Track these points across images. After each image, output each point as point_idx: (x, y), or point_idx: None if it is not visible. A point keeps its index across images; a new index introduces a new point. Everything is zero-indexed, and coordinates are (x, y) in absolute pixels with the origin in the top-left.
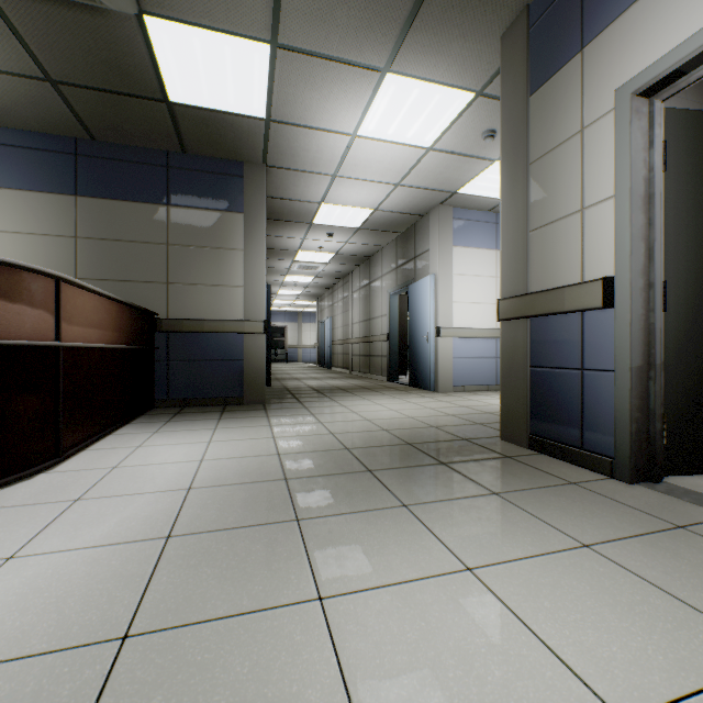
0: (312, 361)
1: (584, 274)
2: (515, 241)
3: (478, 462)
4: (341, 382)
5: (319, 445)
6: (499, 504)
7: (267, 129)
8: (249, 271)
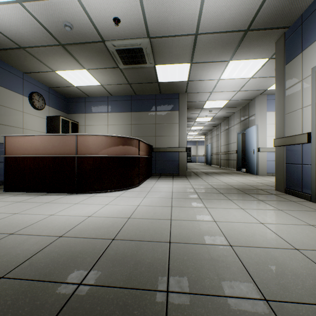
0: (202, 162)
1: (302, 130)
2: (280, 117)
3: (260, 194)
4: (214, 170)
5: (205, 187)
6: (259, 202)
7: (187, 83)
8: (181, 130)
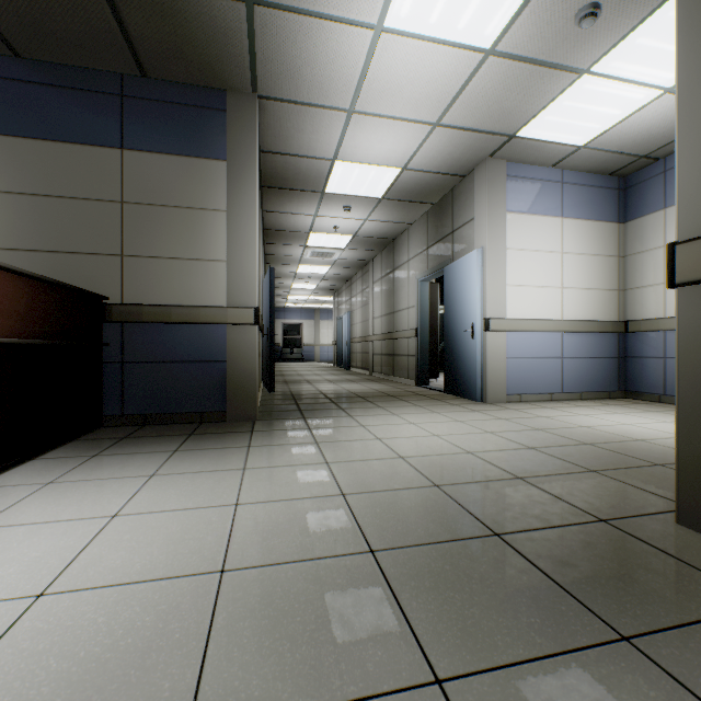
0: (329, 361)
1: None
2: None
3: None
4: (359, 387)
5: (314, 534)
6: None
7: (250, 21)
8: (234, 240)
